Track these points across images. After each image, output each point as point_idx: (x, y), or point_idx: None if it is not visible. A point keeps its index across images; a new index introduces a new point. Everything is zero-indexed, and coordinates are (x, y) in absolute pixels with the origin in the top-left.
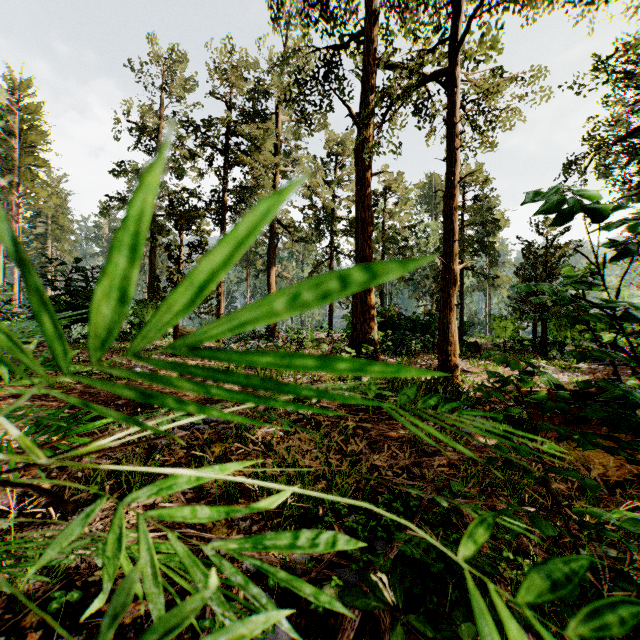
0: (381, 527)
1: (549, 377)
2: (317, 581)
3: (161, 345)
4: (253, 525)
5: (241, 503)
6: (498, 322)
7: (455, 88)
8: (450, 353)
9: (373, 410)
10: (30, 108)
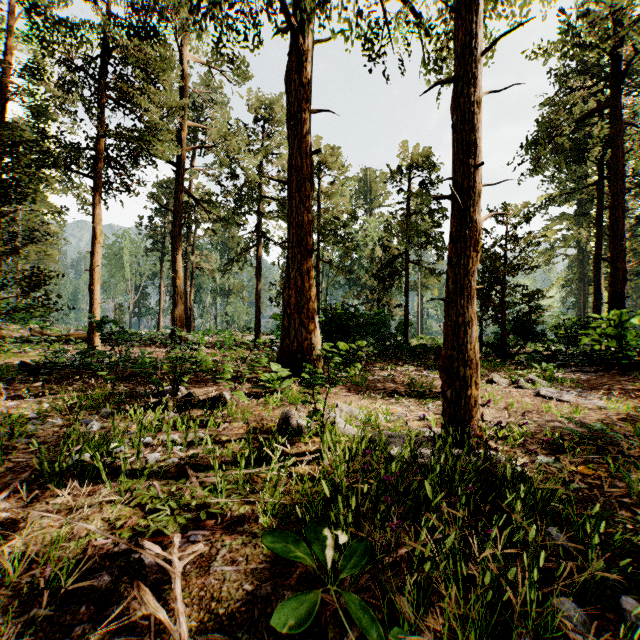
0: None
1: None
2: None
3: None
4: None
5: None
6: None
7: None
8: (470, 382)
9: None
10: None
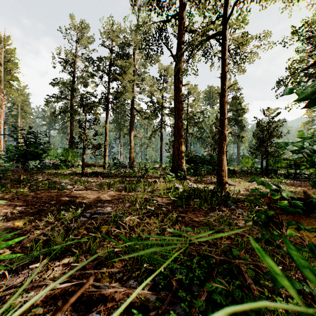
0: (195, 276)
1: (287, 192)
2: (161, 313)
3: (75, 171)
4: (124, 276)
5: (117, 262)
6: (244, 159)
7: (225, 41)
8: (223, 175)
9: (185, 206)
10: (9, 51)
